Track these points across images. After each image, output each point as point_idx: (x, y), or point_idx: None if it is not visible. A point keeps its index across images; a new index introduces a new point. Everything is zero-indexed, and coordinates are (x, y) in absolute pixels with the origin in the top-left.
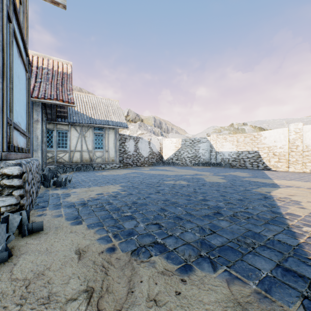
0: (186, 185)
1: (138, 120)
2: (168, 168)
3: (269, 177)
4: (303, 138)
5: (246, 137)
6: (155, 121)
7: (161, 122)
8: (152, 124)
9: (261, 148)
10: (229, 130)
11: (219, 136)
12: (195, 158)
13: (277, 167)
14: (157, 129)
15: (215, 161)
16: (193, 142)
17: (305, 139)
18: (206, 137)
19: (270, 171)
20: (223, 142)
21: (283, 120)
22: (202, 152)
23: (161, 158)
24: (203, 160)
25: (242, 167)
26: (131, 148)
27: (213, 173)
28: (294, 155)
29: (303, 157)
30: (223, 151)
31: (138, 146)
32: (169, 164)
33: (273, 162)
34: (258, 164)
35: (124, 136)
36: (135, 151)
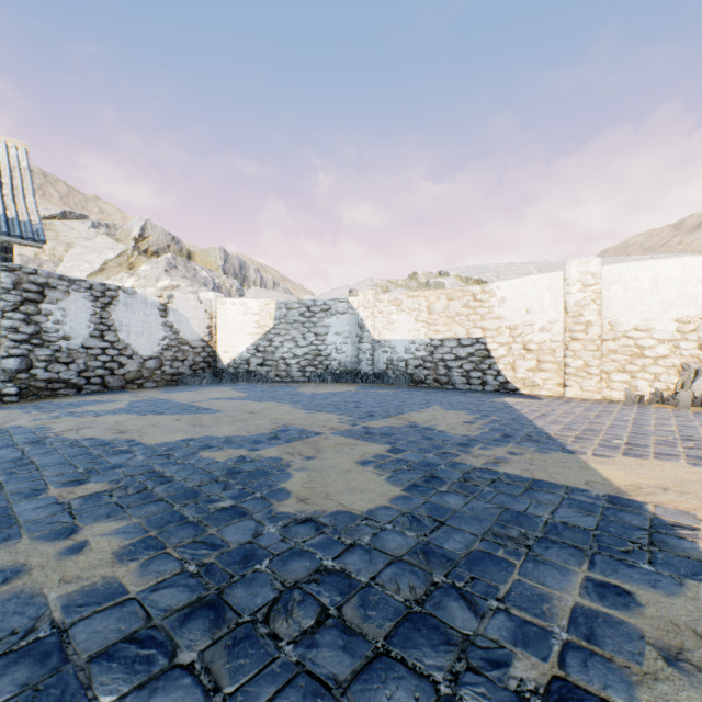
0: (24, 646)
1: (178, 253)
2: (214, 396)
3: (548, 433)
4: (603, 302)
5: (453, 298)
6: (226, 260)
7: (245, 265)
8: (218, 266)
9: (493, 330)
10: (408, 289)
11: (381, 297)
12: (316, 360)
13: (535, 386)
14: (228, 281)
15: (370, 367)
16: (311, 312)
17: (609, 305)
18: (346, 298)
19: (522, 398)
20: (392, 312)
21: (529, 265)
22: (337, 341)
23: (213, 359)
24: (338, 365)
25: (443, 386)
26: (76, 326)
27: (352, 421)
28: (579, 350)
29: (604, 357)
30: (392, 340)
31: (111, 318)
32: (238, 377)
33: (523, 371)
34: (484, 375)
35: (35, 276)
36: (97, 337)
